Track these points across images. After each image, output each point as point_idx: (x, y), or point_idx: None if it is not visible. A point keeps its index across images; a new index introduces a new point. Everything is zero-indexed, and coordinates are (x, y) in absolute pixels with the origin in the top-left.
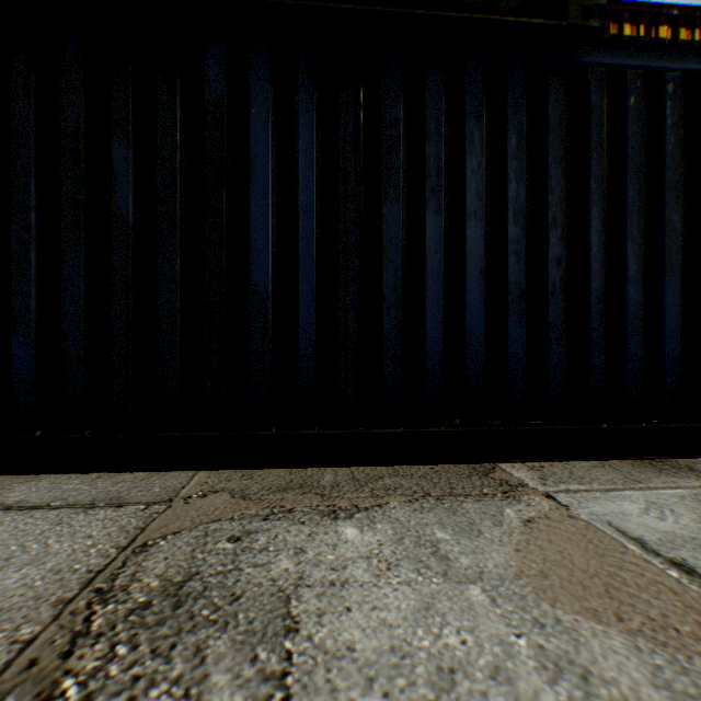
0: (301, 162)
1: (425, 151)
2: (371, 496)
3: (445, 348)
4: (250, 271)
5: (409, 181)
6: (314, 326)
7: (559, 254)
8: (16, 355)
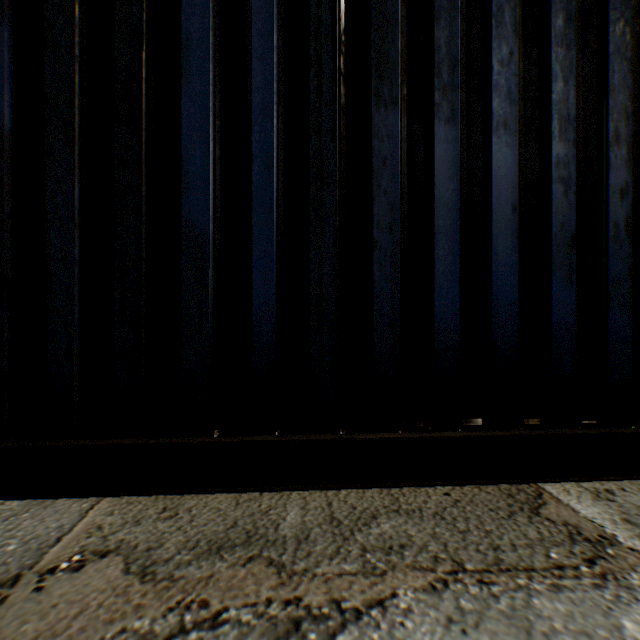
0: (256, 48)
1: (433, 34)
2: (363, 570)
3: (461, 317)
4: (181, 204)
5: (410, 77)
6: (275, 285)
7: (623, 183)
8: None
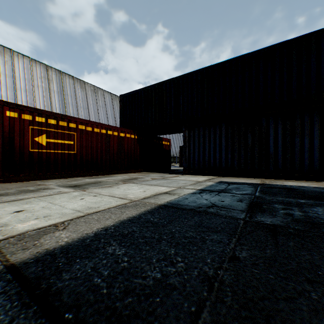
0: (278, 133)
1: (304, 128)
2: (292, 181)
3: (309, 161)
4: (269, 150)
5: (300, 133)
6: (281, 158)
7: None
8: (234, 162)
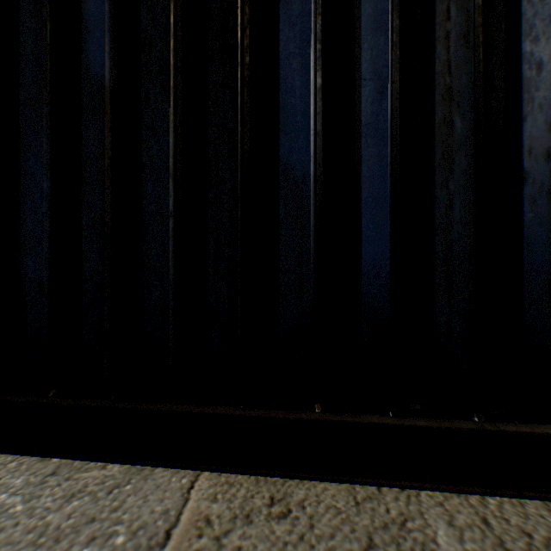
0: None
1: None
2: None
3: None
4: (279, 144)
5: None
6: (388, 233)
7: None
8: None
